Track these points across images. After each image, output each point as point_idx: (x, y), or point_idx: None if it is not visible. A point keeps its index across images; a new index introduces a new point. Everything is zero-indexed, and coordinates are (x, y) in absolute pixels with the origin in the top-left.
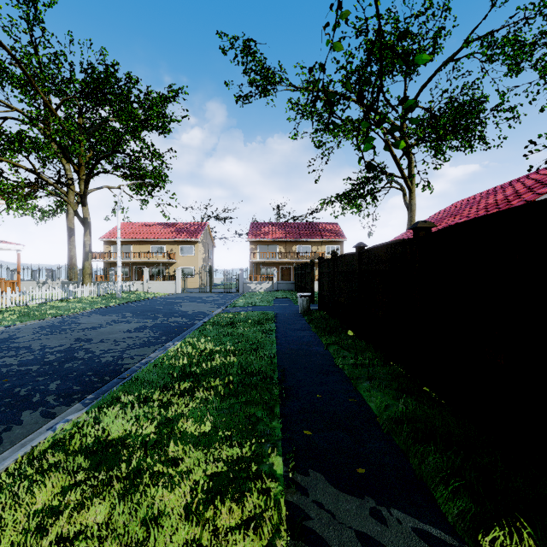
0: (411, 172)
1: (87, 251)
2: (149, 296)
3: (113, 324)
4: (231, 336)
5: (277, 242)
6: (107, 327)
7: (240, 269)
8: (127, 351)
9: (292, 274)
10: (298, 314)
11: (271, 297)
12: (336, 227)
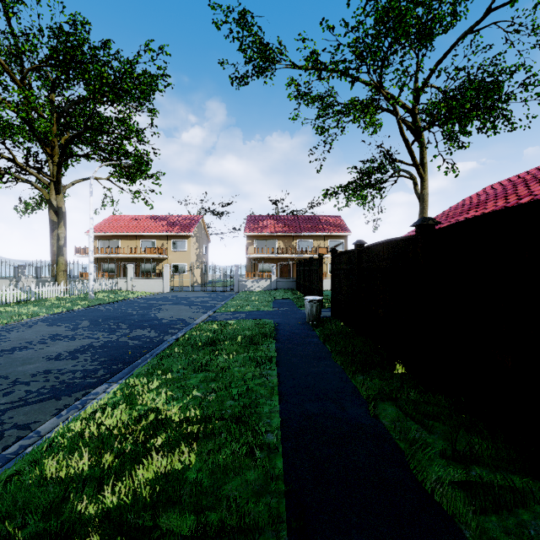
0: (423, 158)
1: (61, 245)
2: (130, 296)
3: (47, 342)
4: (205, 371)
5: (276, 236)
6: (32, 349)
7: (235, 265)
8: (8, 414)
9: (292, 271)
10: (306, 326)
11: (269, 298)
12: (339, 221)
